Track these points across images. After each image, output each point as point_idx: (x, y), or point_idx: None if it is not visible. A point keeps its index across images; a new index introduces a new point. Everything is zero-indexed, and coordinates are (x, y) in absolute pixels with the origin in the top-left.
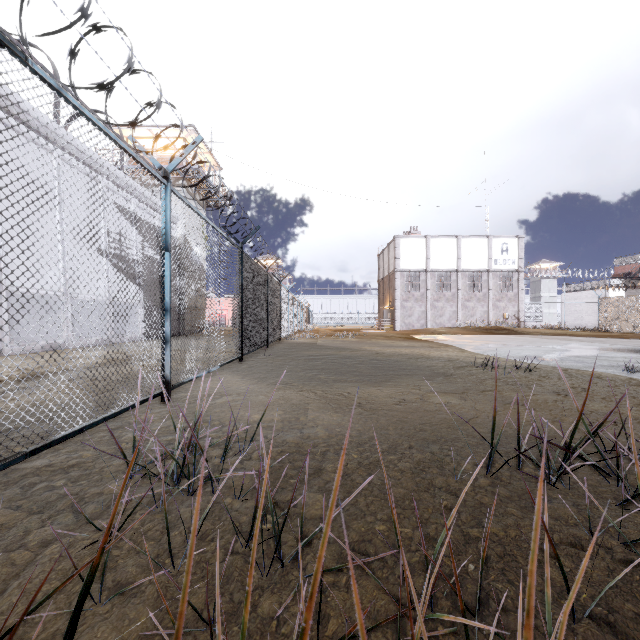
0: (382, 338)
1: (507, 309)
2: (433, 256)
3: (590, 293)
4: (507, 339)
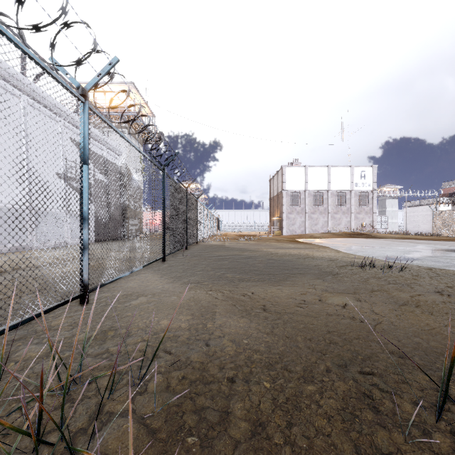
0: (274, 241)
1: (364, 219)
2: (310, 180)
3: (425, 208)
4: (368, 242)
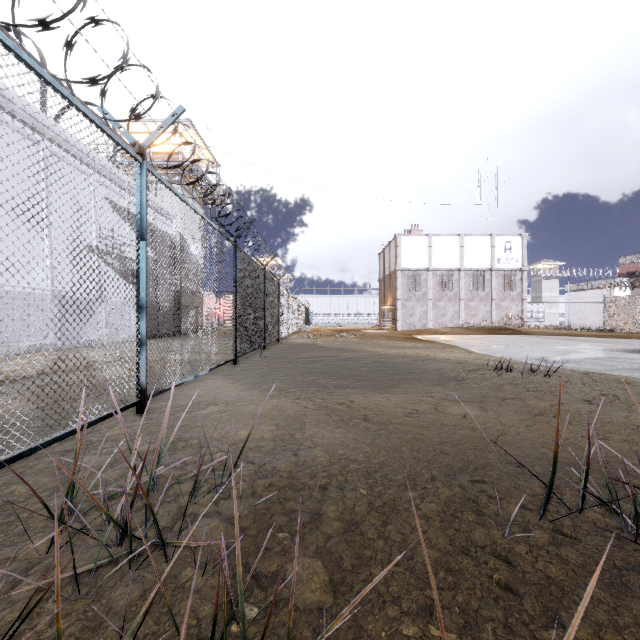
0: (384, 338)
1: (510, 309)
2: (435, 255)
3: (594, 292)
4: (513, 339)
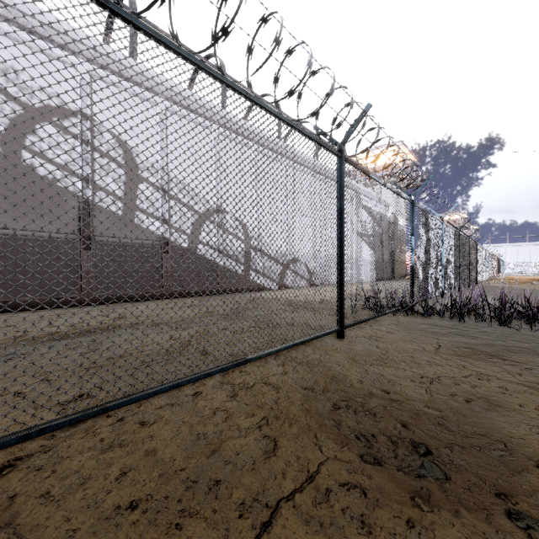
0: None
1: None
2: None
3: None
4: None
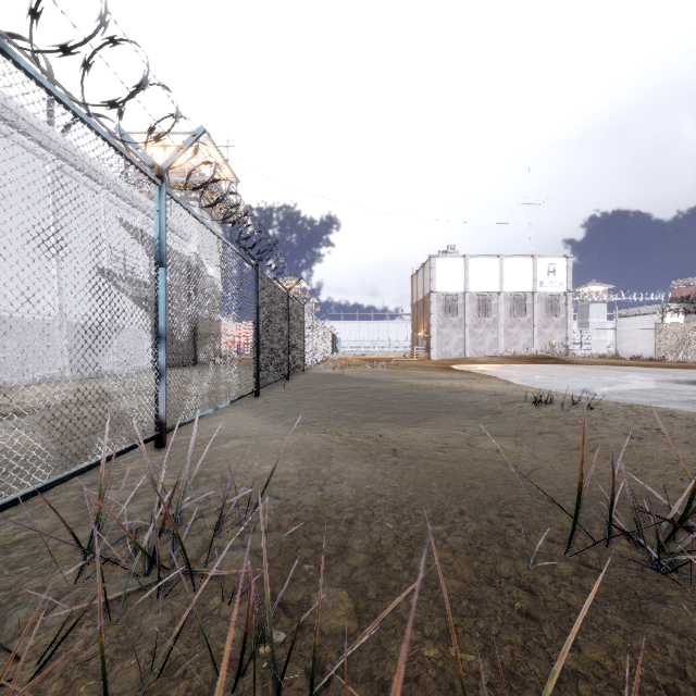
0: (417, 368)
1: (554, 336)
2: (472, 278)
3: (645, 318)
4: (556, 369)
